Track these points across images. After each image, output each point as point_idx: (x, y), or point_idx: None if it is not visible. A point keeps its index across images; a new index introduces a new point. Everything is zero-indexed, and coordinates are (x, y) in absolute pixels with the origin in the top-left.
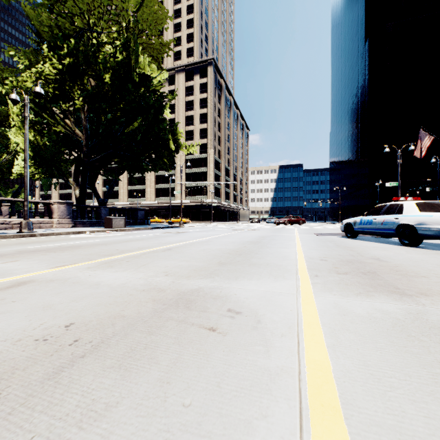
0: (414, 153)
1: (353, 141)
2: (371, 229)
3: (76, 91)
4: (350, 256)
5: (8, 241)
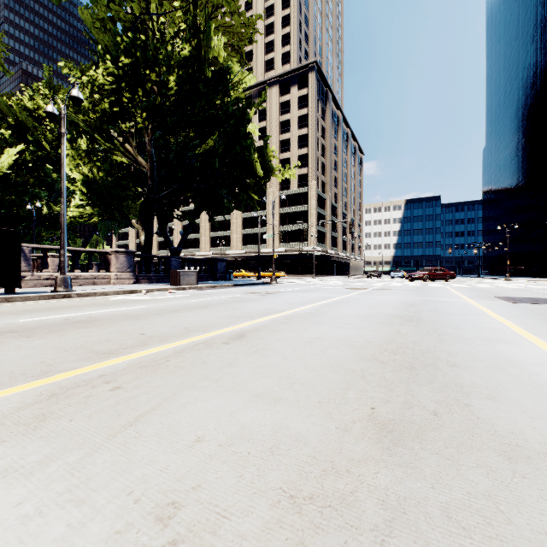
0: None
1: (527, 156)
2: None
3: (137, 105)
4: None
5: (19, 306)
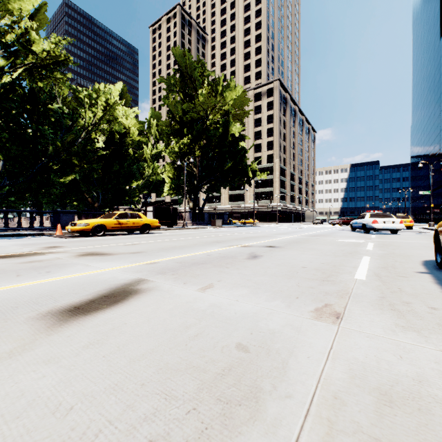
0: None
1: (431, 138)
2: (356, 226)
3: (196, 148)
4: (324, 234)
5: (189, 230)
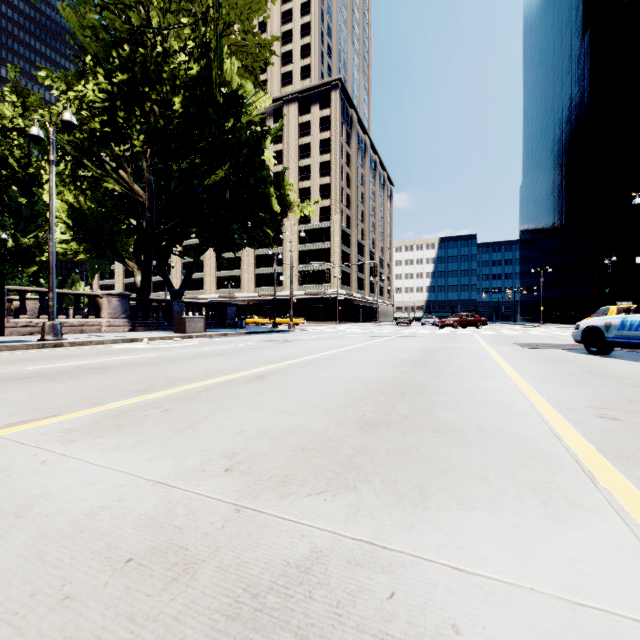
0: None
1: (562, 195)
2: None
3: (134, 126)
4: None
5: (11, 355)
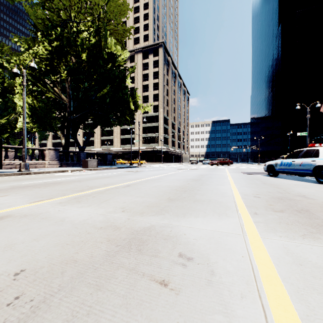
0: (321, 109)
1: (269, 101)
2: (290, 169)
3: (62, 67)
4: (279, 193)
5: (9, 178)
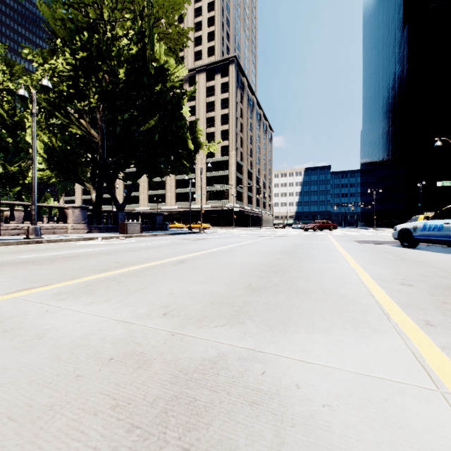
0: None
1: (389, 138)
2: (441, 236)
3: (91, 89)
4: (441, 277)
5: (7, 249)
